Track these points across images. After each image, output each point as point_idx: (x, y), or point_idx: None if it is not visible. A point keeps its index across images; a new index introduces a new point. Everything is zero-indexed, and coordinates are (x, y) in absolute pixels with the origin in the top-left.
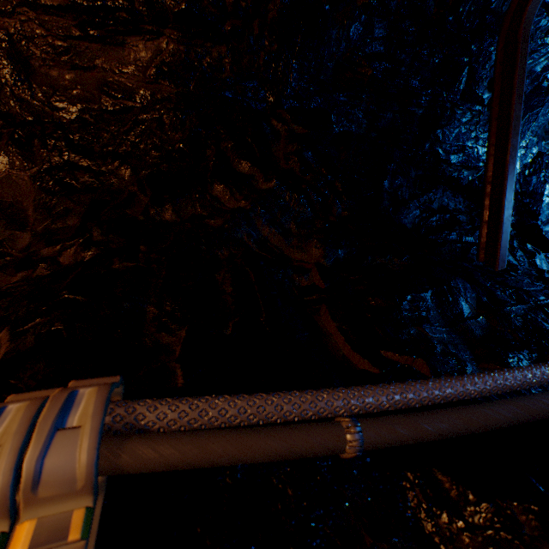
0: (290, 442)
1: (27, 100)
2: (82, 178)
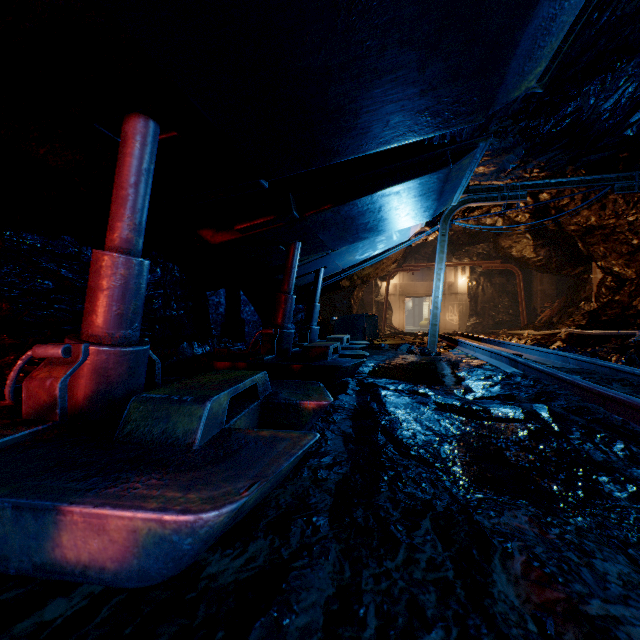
0: (570, 331)
1: (628, 274)
2: (633, 293)
